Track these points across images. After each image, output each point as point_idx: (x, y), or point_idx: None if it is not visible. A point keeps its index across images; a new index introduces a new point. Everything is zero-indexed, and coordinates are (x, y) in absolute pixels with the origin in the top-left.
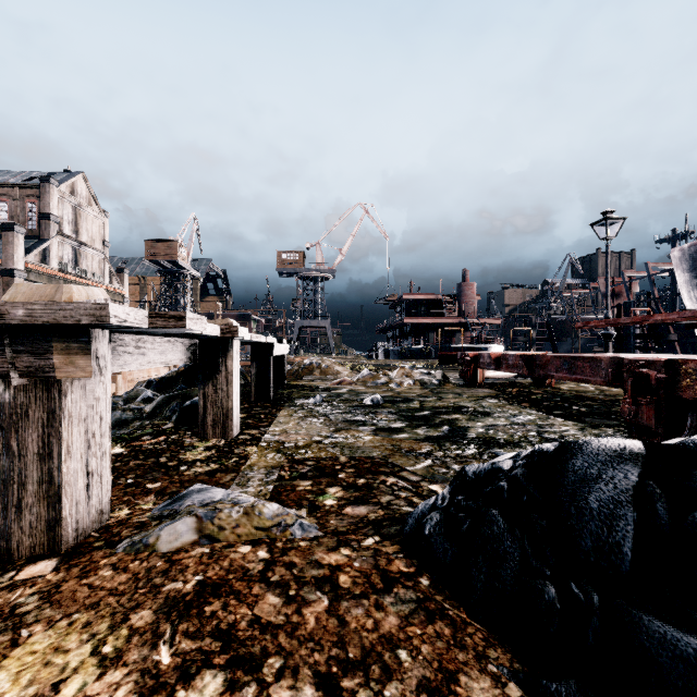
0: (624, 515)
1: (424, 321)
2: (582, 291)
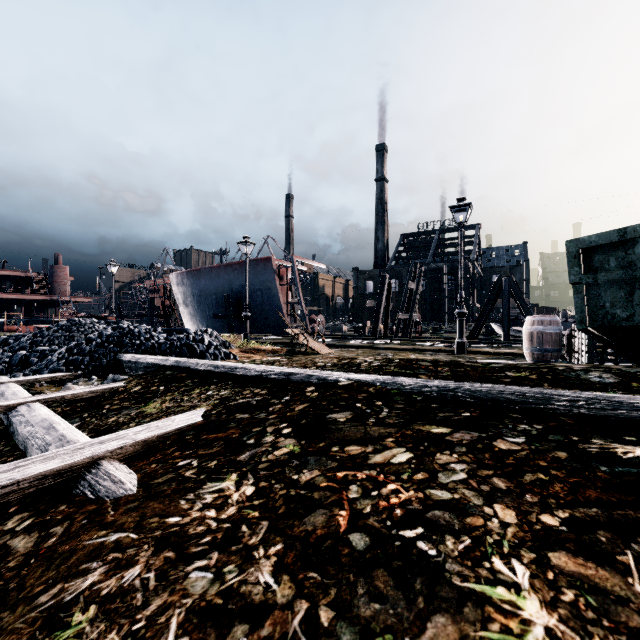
0: (1, 341)
1: (9, 297)
2: (143, 285)
